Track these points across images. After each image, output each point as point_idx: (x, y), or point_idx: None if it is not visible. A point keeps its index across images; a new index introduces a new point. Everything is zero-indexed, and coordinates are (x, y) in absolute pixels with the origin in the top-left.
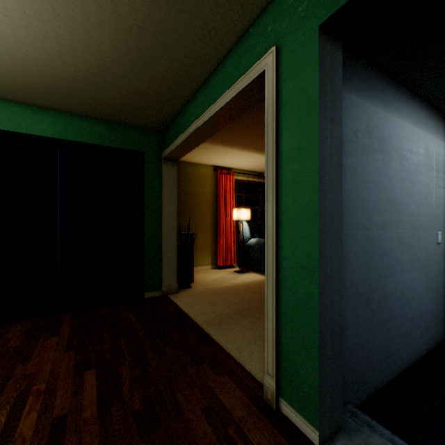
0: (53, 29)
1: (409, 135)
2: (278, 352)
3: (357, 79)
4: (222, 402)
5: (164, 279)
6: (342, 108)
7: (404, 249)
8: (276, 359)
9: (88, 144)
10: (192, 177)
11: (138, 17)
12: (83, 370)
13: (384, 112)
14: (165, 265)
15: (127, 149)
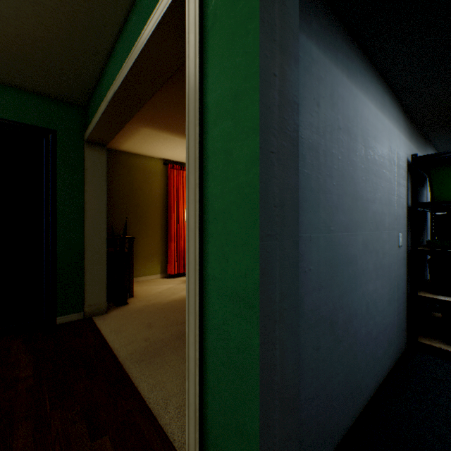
0: None
1: (374, 119)
2: (203, 429)
3: (319, 27)
4: None
5: (87, 297)
6: (300, 59)
7: (369, 254)
8: (200, 441)
9: None
10: (136, 171)
11: None
12: None
13: (350, 84)
14: (90, 278)
15: (29, 124)
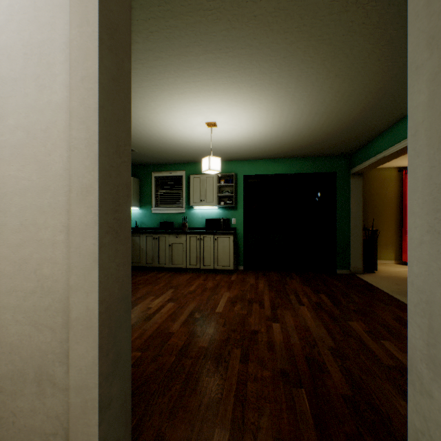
0: (304, 132)
1: None
2: None
3: None
4: (405, 319)
5: (351, 262)
6: None
7: None
8: None
9: (301, 174)
10: (373, 181)
11: (350, 118)
12: (316, 292)
13: None
14: (352, 252)
15: (324, 172)
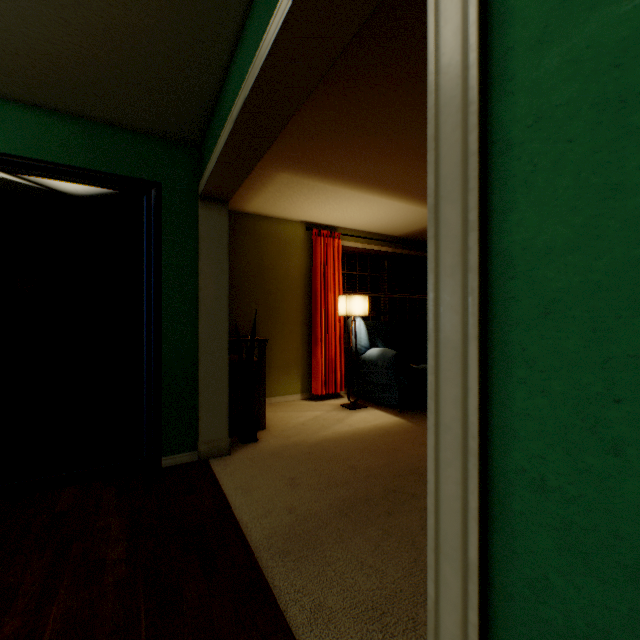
0: None
1: None
2: None
3: None
4: None
5: (202, 430)
6: None
7: None
8: None
9: (40, 163)
10: (267, 242)
11: None
12: None
13: None
14: (205, 401)
15: (126, 176)
